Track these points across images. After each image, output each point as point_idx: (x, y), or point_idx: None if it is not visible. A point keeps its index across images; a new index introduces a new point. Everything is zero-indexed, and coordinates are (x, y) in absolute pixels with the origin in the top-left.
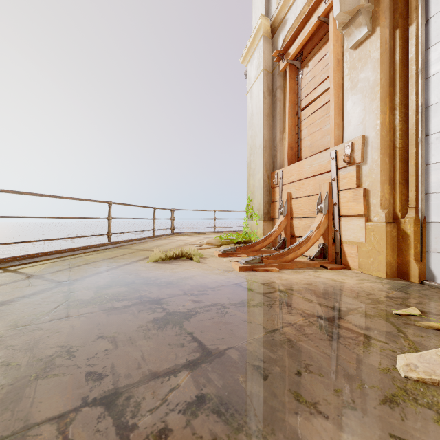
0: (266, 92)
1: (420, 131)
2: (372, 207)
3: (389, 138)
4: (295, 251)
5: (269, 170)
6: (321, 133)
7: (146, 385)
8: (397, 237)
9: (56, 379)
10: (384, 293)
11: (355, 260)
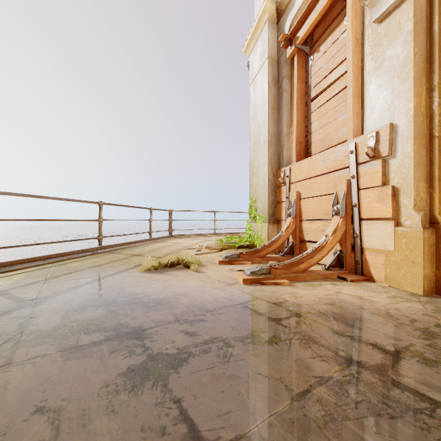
0: (271, 82)
1: None
2: (403, 208)
3: (425, 125)
4: (308, 259)
5: (275, 167)
6: (335, 124)
7: None
8: (435, 245)
9: None
10: (431, 319)
11: (380, 271)
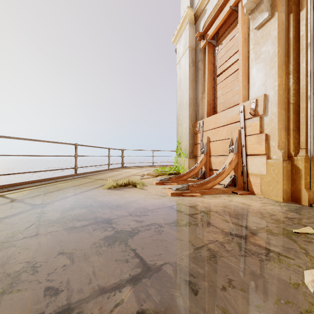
0: (191, 63)
1: (309, 90)
2: (271, 148)
3: (285, 96)
4: (213, 181)
5: (193, 120)
6: (232, 93)
7: (94, 300)
8: (291, 171)
9: (19, 295)
10: (283, 214)
11: (258, 188)
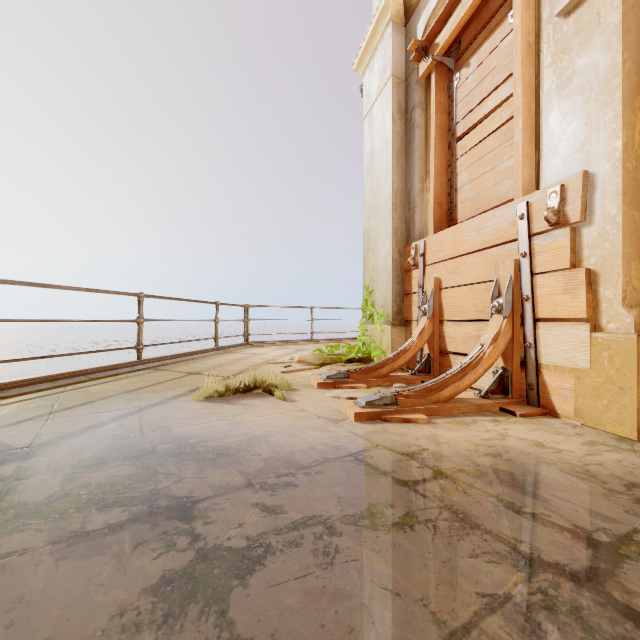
0: (396, 113)
1: None
2: (604, 304)
3: None
4: (455, 382)
5: (401, 241)
6: (494, 175)
7: None
8: None
9: None
10: None
11: (567, 400)
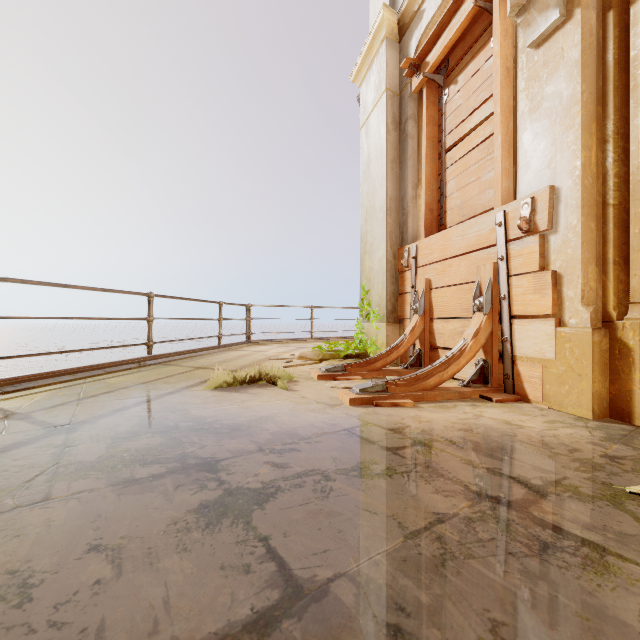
0: (391, 125)
1: None
2: (567, 302)
3: (596, 189)
4: (439, 372)
5: (396, 244)
6: (478, 185)
7: None
8: (609, 352)
9: None
10: (598, 448)
11: (537, 387)
